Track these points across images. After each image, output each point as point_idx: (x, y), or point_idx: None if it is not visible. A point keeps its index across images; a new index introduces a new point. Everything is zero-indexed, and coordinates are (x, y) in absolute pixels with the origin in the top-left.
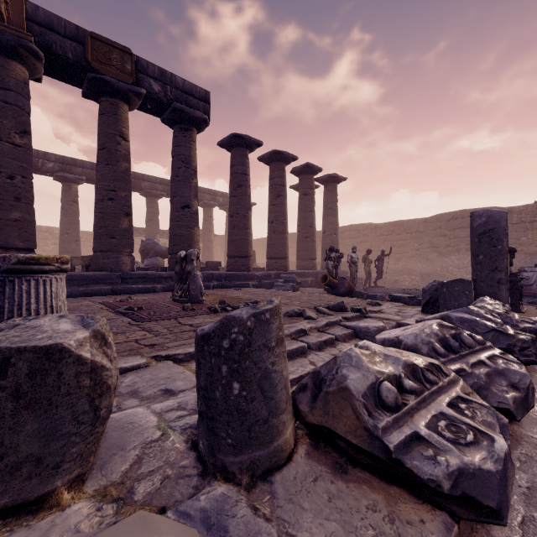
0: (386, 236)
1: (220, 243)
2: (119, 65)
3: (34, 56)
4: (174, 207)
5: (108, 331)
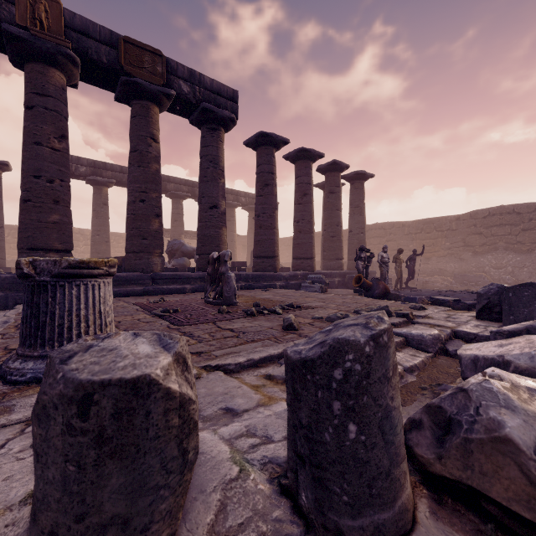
0: (414, 234)
1: (241, 243)
2: (150, 67)
3: (72, 62)
4: (203, 208)
5: (187, 351)
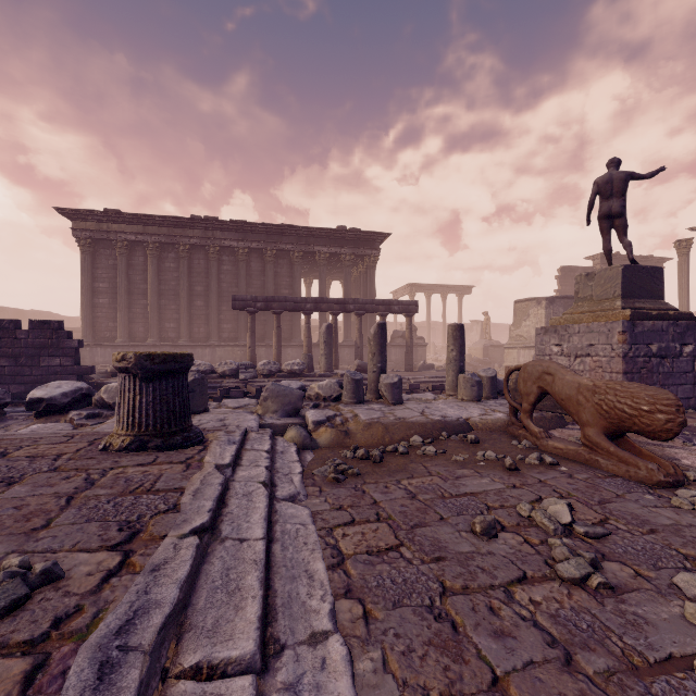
0: None
1: None
2: None
3: None
4: None
5: None
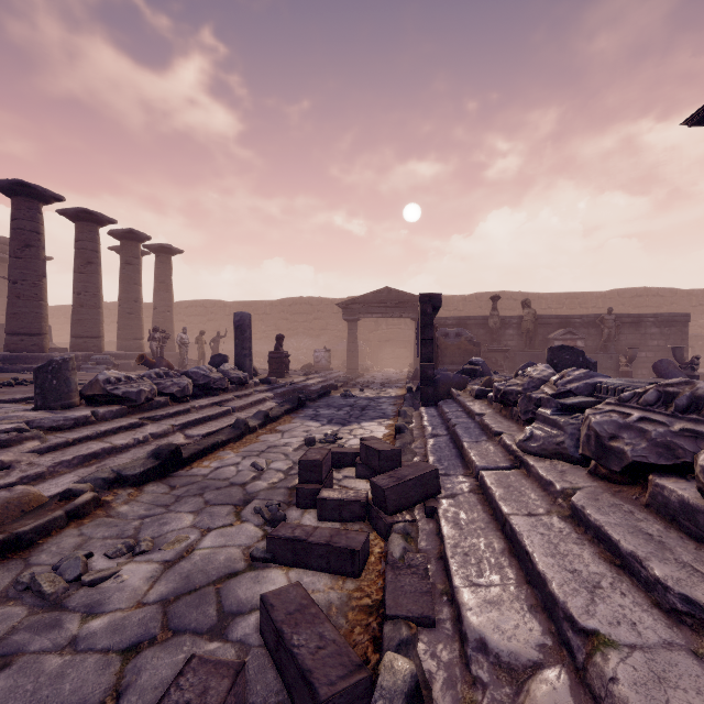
0: None
1: None
2: None
3: None
4: None
5: None
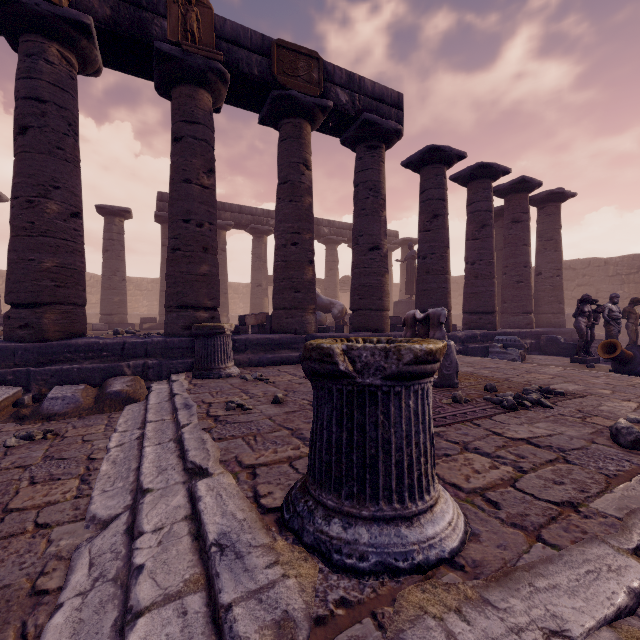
0: (626, 275)
1: None
2: (305, 74)
3: (221, 80)
4: (360, 250)
5: None
